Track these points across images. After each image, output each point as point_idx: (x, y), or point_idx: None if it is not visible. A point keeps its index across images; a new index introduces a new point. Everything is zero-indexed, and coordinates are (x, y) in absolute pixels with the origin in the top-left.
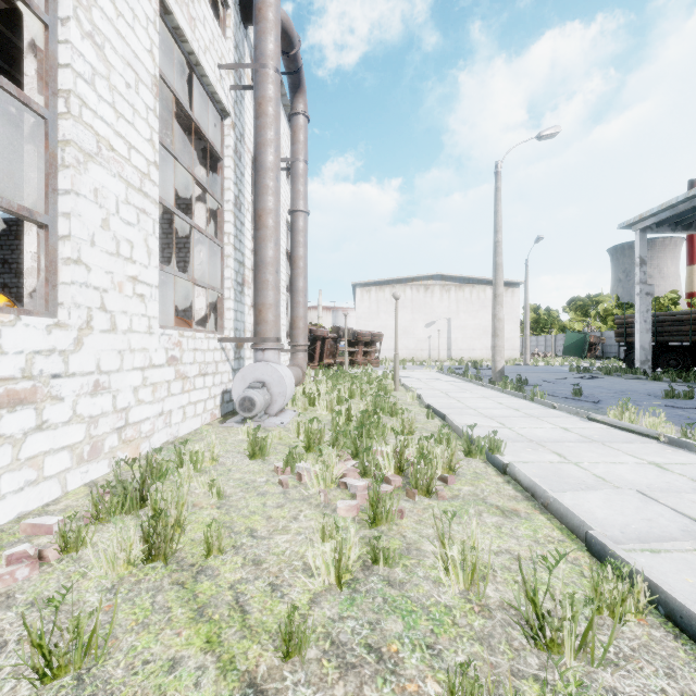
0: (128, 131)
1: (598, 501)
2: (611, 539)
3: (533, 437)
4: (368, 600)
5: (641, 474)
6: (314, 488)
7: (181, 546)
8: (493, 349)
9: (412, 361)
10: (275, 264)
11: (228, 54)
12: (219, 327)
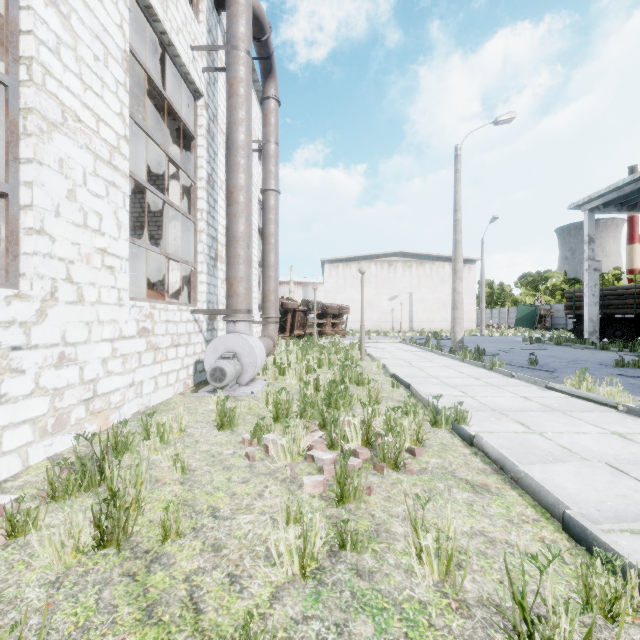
0: (97, 103)
1: (569, 475)
2: (588, 518)
3: (495, 406)
4: (334, 595)
5: (606, 445)
6: (281, 462)
7: (137, 528)
8: (453, 321)
9: (377, 332)
10: (246, 239)
11: (201, 38)
12: (192, 300)
